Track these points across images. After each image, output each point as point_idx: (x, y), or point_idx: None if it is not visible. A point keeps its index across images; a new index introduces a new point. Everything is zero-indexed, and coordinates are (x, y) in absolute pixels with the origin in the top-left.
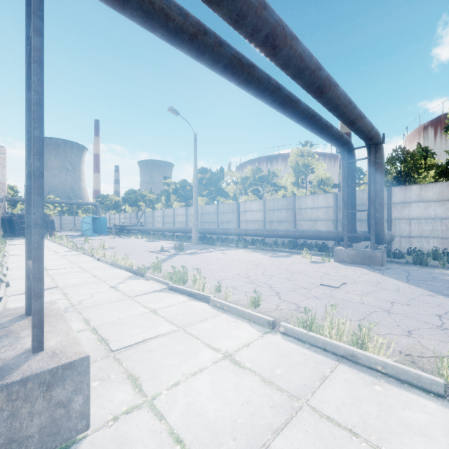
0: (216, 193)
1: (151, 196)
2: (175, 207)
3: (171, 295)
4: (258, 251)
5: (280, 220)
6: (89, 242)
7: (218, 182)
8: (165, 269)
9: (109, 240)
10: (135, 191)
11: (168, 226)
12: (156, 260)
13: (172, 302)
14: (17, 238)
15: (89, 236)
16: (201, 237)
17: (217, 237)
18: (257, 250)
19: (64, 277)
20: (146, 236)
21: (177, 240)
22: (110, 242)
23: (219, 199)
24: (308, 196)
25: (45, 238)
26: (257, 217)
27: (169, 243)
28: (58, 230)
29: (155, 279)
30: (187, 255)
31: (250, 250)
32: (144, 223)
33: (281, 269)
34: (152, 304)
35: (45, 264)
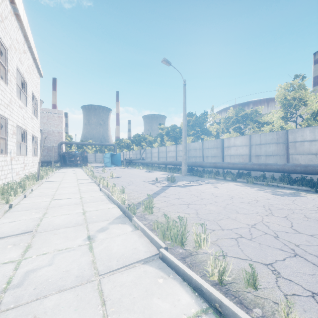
0: (201, 132)
1: (150, 138)
2: (167, 145)
3: (163, 281)
4: (251, 186)
5: (268, 154)
6: (105, 171)
7: (202, 123)
8: (157, 206)
9: (119, 170)
10: (139, 135)
11: (162, 160)
12: (150, 193)
13: (164, 317)
14: (66, 168)
15: (108, 167)
16: (189, 169)
17: (202, 169)
18: (249, 184)
19: (56, 212)
20: (145, 167)
21: (169, 171)
22: (119, 172)
23: (203, 137)
24: (305, 128)
25: (81, 168)
26: (241, 151)
27: (162, 173)
28: (93, 162)
29: (143, 230)
30: (179, 187)
31: (242, 184)
32: (145, 158)
33: (316, 221)
34: (125, 315)
35: (59, 192)
